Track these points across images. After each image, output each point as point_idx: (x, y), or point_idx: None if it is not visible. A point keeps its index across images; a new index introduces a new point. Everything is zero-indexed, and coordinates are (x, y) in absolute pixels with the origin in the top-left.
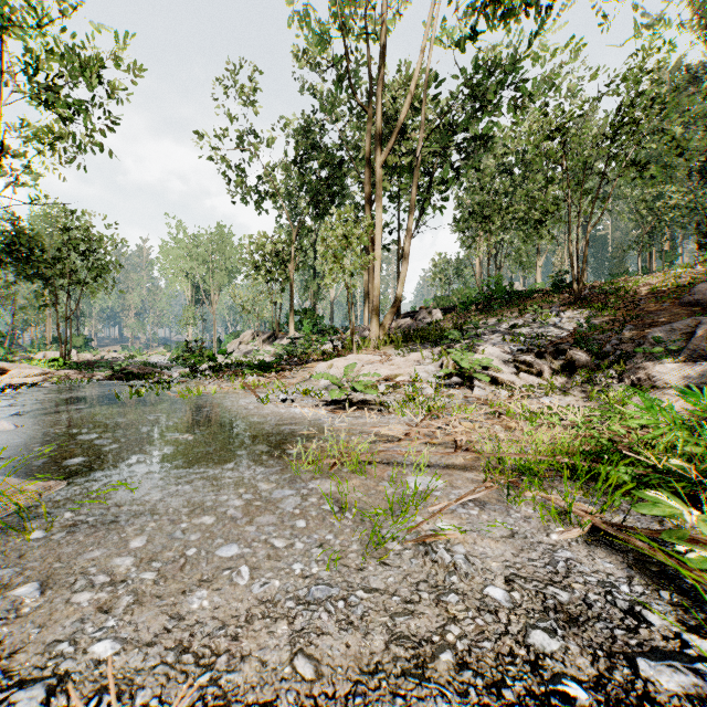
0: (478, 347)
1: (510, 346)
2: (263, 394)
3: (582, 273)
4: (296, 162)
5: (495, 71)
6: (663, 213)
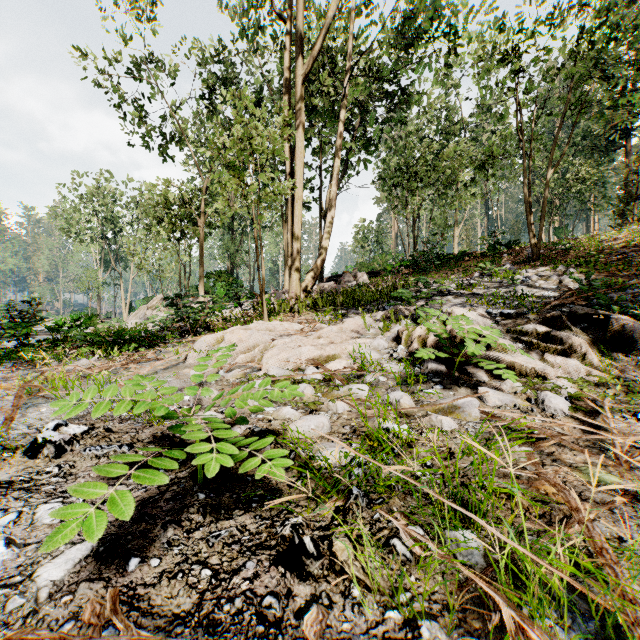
0: (452, 310)
1: (488, 309)
2: (44, 410)
3: (542, 224)
4: (204, 98)
5: (430, 4)
6: (571, 186)
